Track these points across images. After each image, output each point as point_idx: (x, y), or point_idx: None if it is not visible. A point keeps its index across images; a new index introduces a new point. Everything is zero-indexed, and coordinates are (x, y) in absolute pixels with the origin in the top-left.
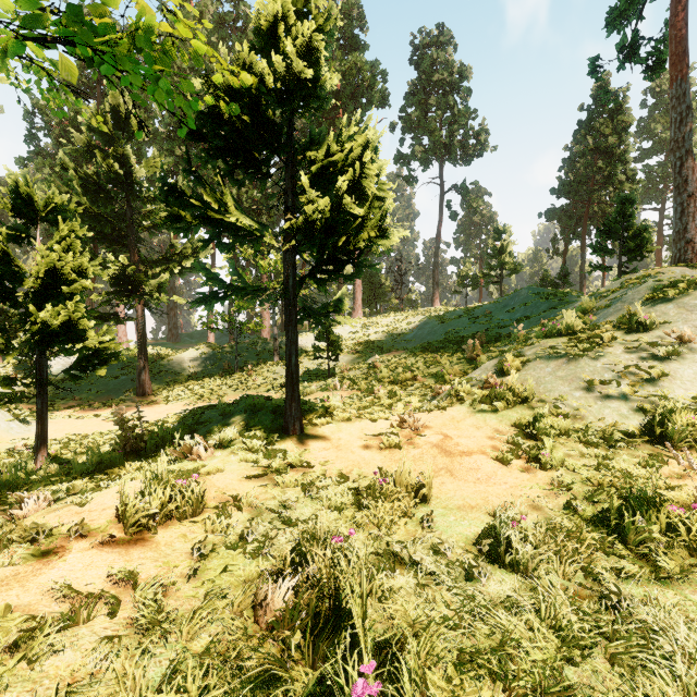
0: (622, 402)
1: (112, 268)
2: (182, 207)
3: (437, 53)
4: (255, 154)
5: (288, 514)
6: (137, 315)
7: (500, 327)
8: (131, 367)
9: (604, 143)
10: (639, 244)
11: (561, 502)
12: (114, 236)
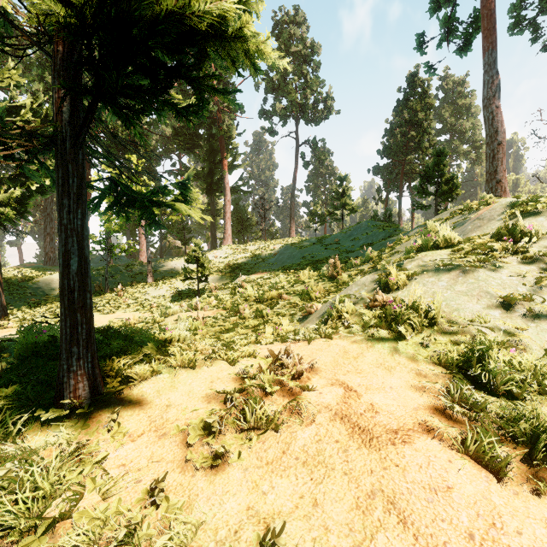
0: None
1: None
2: None
3: (294, 29)
4: None
5: None
6: None
7: (348, 252)
8: None
9: (416, 117)
10: (451, 188)
11: None
12: None
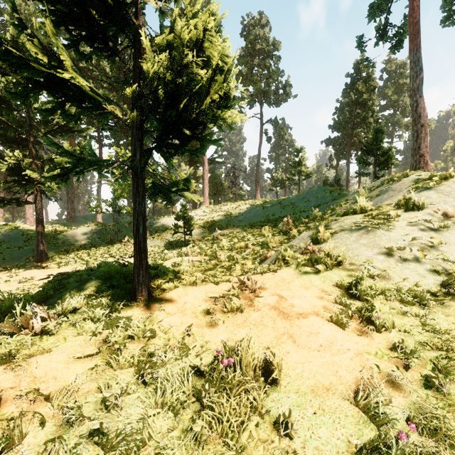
0: (417, 264)
1: (9, 161)
2: (13, 66)
3: (258, 31)
4: (95, 16)
5: (107, 421)
6: (35, 200)
7: (301, 211)
8: (33, 240)
9: (361, 98)
10: (387, 159)
11: (415, 376)
12: (16, 139)
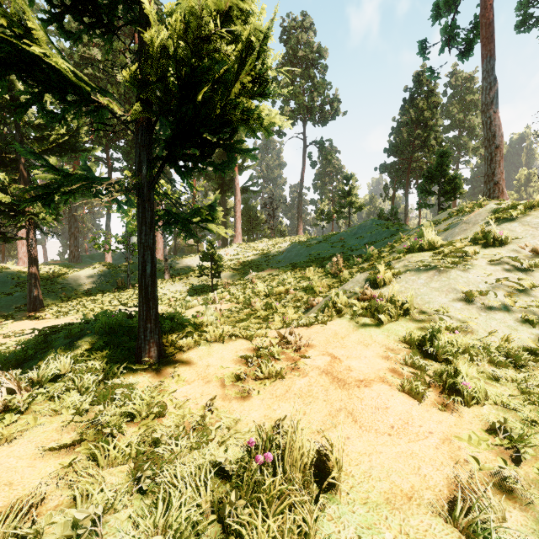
0: (505, 313)
1: None
2: None
3: (301, 35)
4: None
5: None
6: (27, 235)
7: (352, 250)
8: (25, 285)
9: (422, 116)
10: (454, 187)
11: (531, 474)
12: (2, 159)
